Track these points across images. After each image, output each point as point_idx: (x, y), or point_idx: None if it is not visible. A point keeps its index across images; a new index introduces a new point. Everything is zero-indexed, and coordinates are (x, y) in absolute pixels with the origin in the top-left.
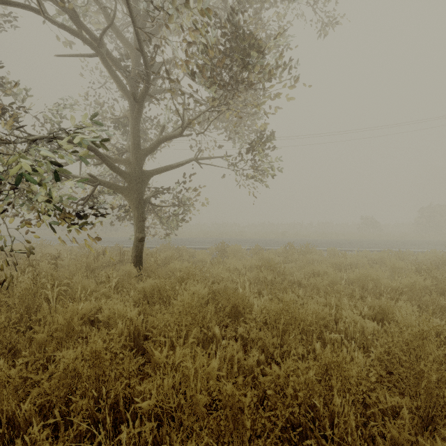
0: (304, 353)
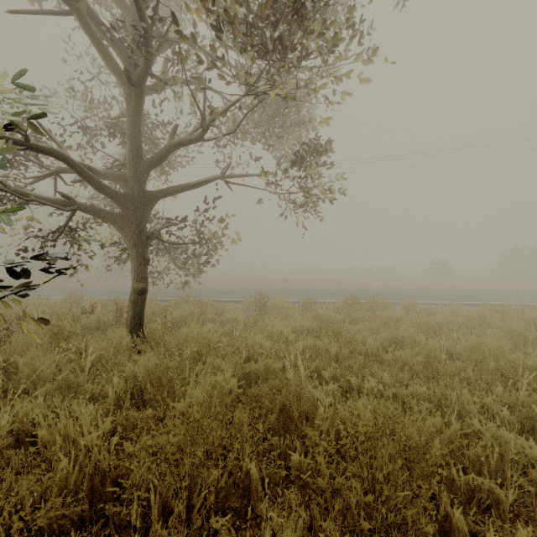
0: (433, 534)
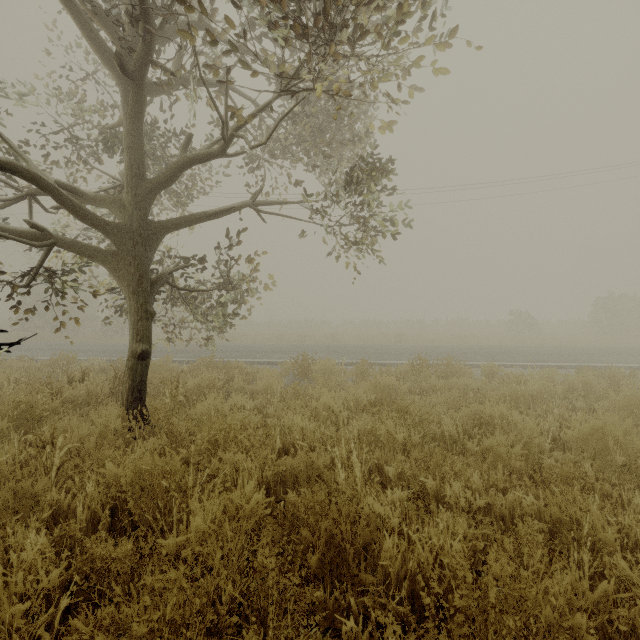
0: None
